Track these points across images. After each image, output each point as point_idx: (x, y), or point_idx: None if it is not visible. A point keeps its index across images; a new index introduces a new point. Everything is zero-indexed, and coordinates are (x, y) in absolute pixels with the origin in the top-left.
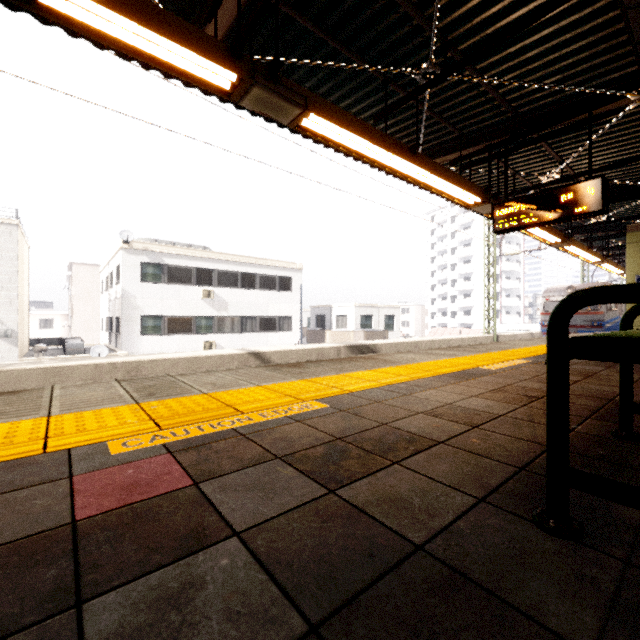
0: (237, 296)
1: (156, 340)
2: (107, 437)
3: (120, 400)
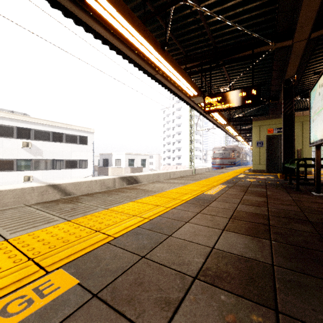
0: (49, 146)
1: None
2: None
3: None
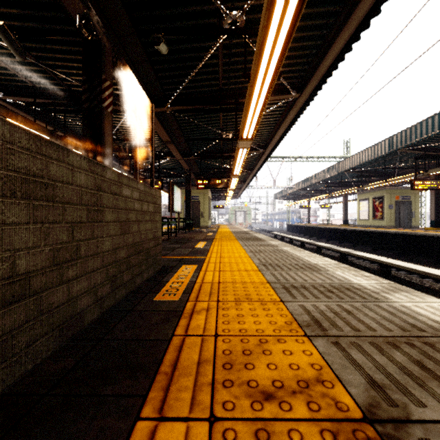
0: None
1: None
2: None
3: None
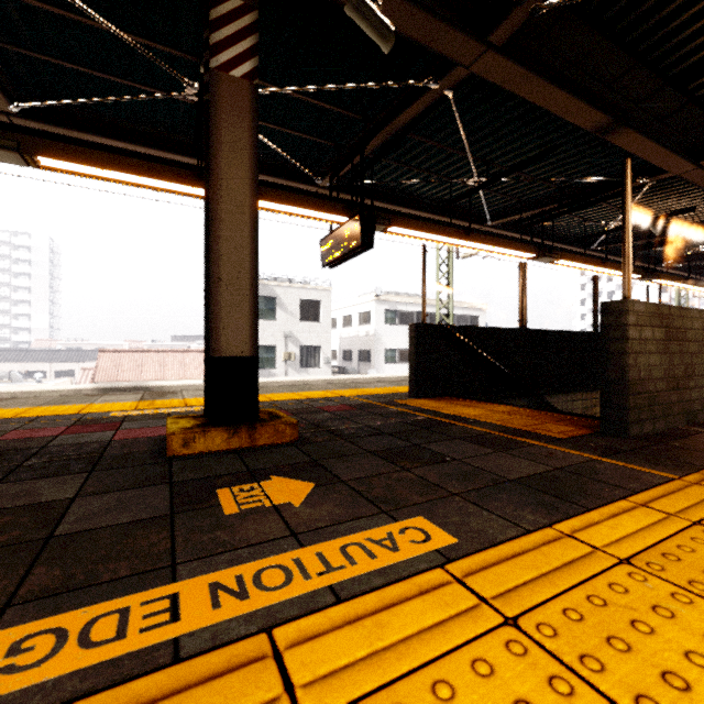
0: None
1: (392, 367)
2: None
3: None
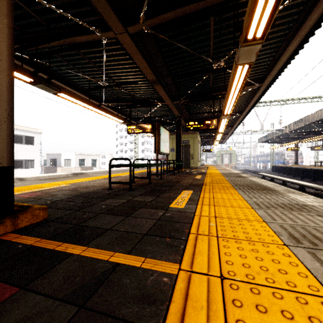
0: None
1: None
2: None
3: None
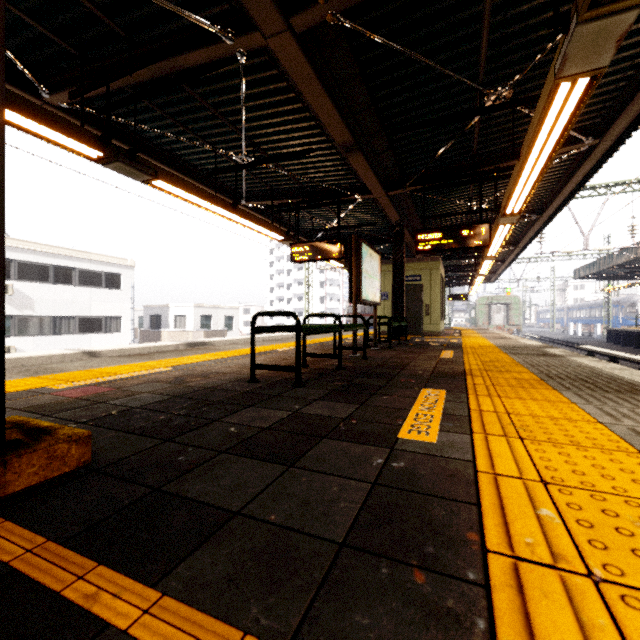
0: (48, 292)
1: None
2: (41, 386)
3: (14, 377)
